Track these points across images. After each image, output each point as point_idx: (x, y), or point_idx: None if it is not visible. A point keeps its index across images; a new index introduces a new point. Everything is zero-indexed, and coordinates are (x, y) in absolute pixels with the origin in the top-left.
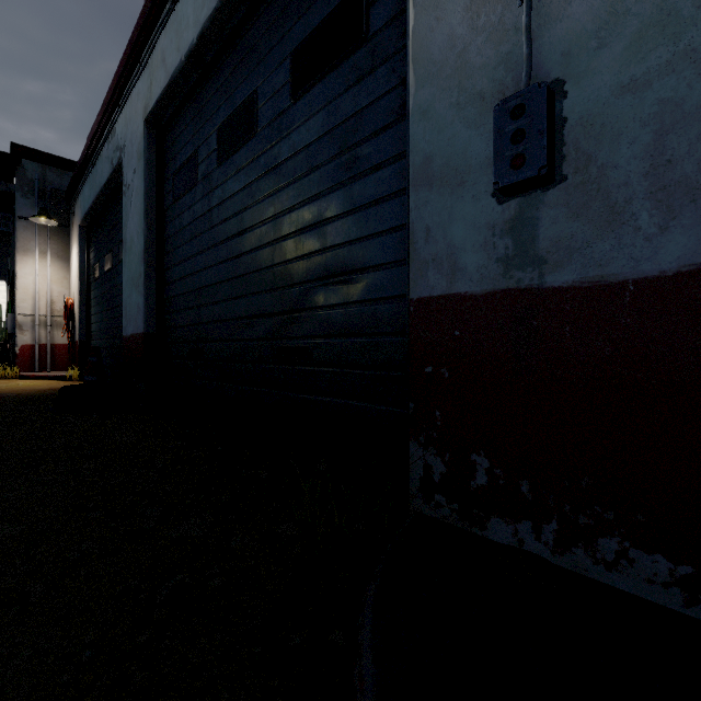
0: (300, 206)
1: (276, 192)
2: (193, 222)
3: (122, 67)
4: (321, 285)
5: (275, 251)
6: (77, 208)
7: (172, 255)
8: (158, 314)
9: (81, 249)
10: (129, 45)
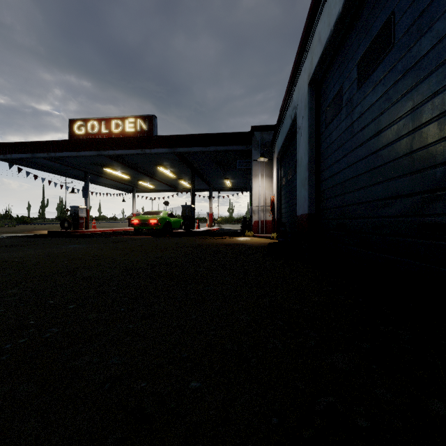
0: (445, 88)
1: (415, 86)
2: (338, 137)
3: (296, 60)
4: None
5: (413, 139)
6: (275, 149)
7: (324, 162)
8: (316, 202)
9: (277, 170)
10: (300, 44)
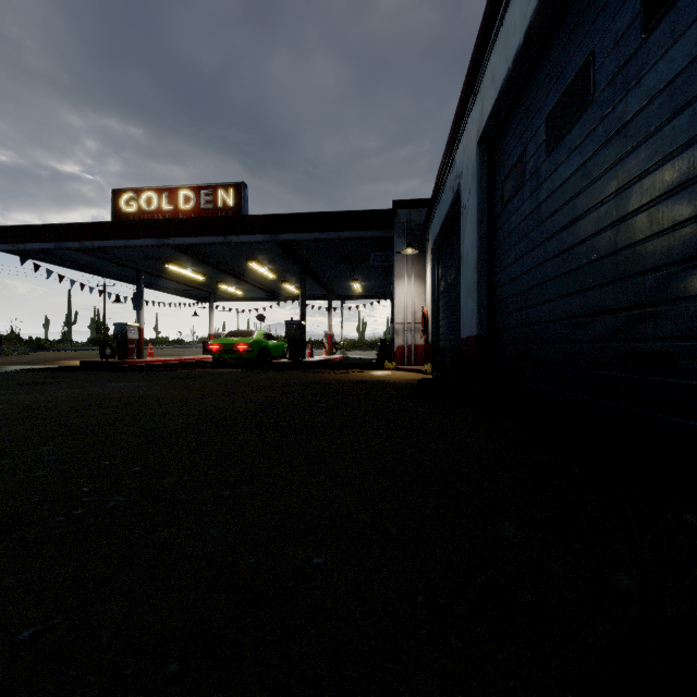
0: (657, 167)
1: (619, 160)
2: (520, 224)
3: (459, 105)
4: (694, 266)
5: (618, 233)
6: (429, 236)
7: (501, 260)
8: (488, 318)
9: (432, 268)
10: (465, 82)
